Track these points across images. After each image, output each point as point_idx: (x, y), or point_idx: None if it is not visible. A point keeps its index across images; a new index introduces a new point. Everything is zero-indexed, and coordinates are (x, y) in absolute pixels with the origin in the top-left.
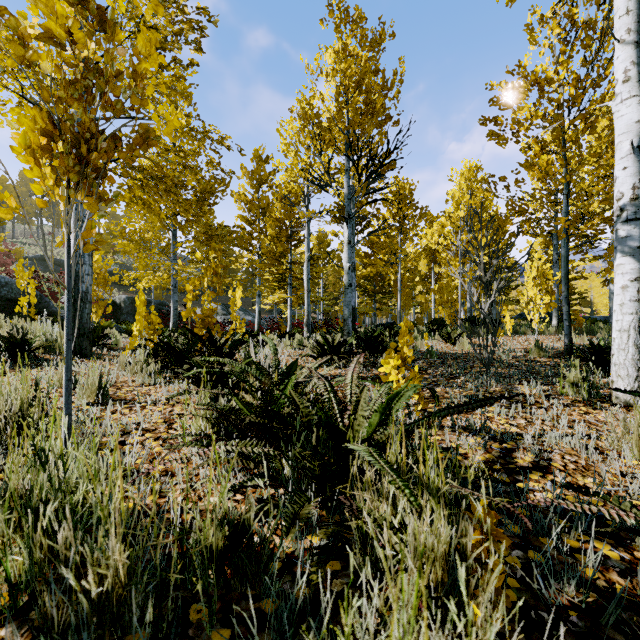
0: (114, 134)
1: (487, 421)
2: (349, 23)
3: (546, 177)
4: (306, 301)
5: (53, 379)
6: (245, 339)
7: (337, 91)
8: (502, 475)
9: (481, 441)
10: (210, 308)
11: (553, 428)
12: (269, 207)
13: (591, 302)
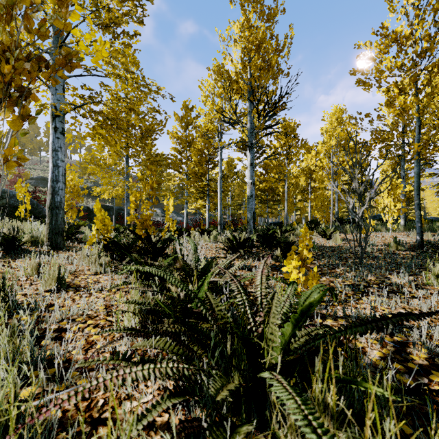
0: (39, 56)
1: (372, 311)
2: (251, 2)
3: (403, 113)
4: (219, 207)
5: (27, 269)
6: (173, 238)
7: (242, 52)
8: (405, 376)
9: (374, 334)
10: (148, 214)
11: (432, 319)
12: (193, 141)
13: (424, 207)
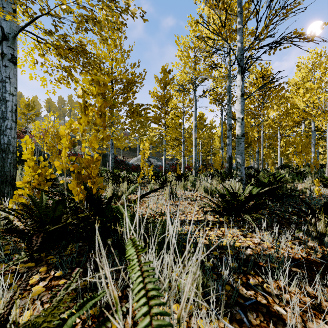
0: None
1: None
2: None
3: None
4: (194, 153)
5: None
6: (121, 209)
7: None
8: None
9: None
10: (94, 157)
11: None
12: (170, 98)
13: None
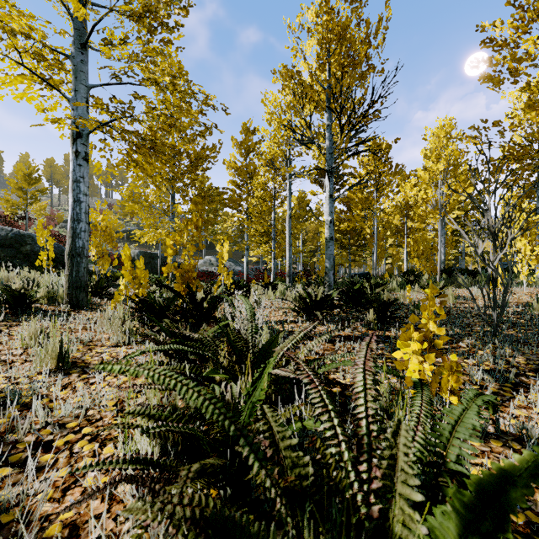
0: None
1: None
2: None
3: None
4: (288, 254)
5: (25, 338)
6: (223, 296)
7: (319, 43)
8: None
9: None
10: (191, 262)
11: None
12: (255, 172)
13: None
